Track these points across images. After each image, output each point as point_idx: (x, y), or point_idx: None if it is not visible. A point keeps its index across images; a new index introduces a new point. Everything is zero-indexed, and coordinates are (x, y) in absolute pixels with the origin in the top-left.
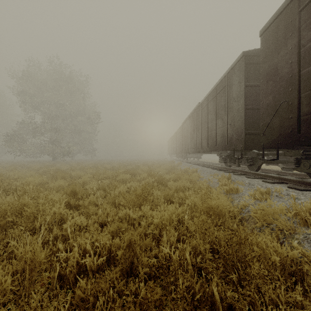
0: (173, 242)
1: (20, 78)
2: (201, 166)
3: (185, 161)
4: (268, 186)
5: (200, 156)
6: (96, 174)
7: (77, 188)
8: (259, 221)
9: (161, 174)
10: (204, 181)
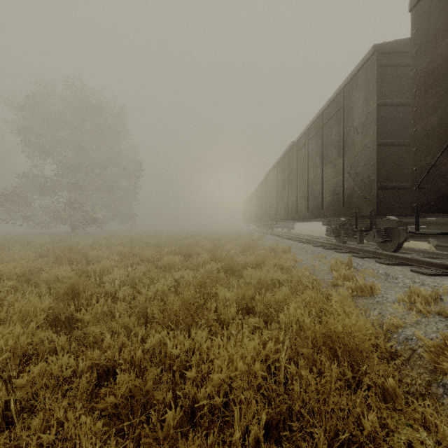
0: (258, 437)
1: (20, 108)
2: (296, 242)
3: (270, 232)
4: (426, 281)
5: (292, 226)
6: (127, 255)
7: (82, 284)
8: None
9: (232, 254)
10: (304, 267)
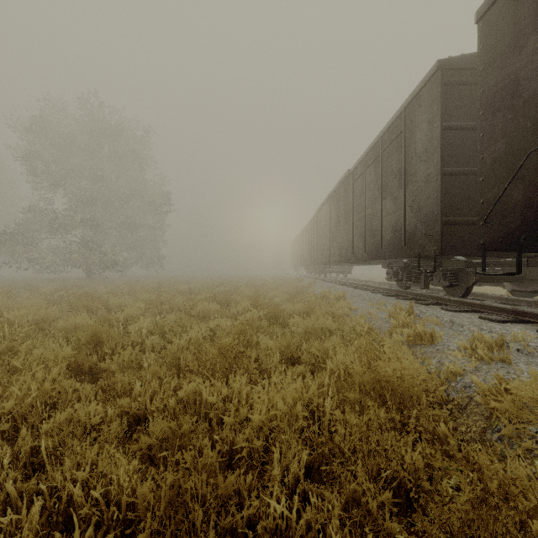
0: (298, 476)
1: (26, 130)
2: (353, 288)
3: (323, 278)
4: (494, 328)
5: (349, 270)
6: (155, 302)
7: (105, 332)
8: (509, 423)
9: (277, 302)
10: (360, 316)
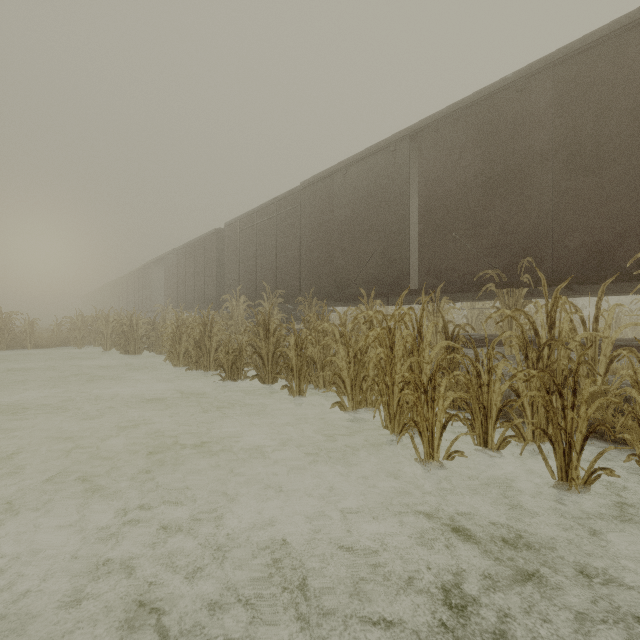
0: None
1: None
2: None
3: None
4: None
5: None
6: None
7: None
8: None
9: None
10: None
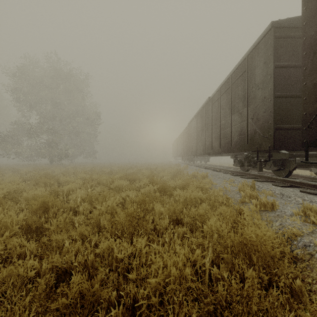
0: None
1: (13, 75)
2: (211, 170)
3: (192, 164)
4: (314, 199)
5: (208, 159)
6: (88, 180)
7: (51, 201)
8: None
9: (165, 179)
10: (219, 189)
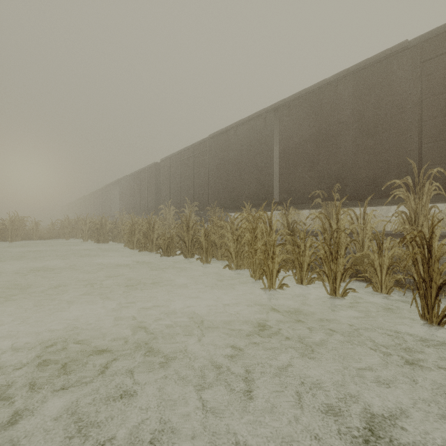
0: None
1: None
2: None
3: None
4: None
5: None
6: None
7: None
8: None
9: None
10: None
